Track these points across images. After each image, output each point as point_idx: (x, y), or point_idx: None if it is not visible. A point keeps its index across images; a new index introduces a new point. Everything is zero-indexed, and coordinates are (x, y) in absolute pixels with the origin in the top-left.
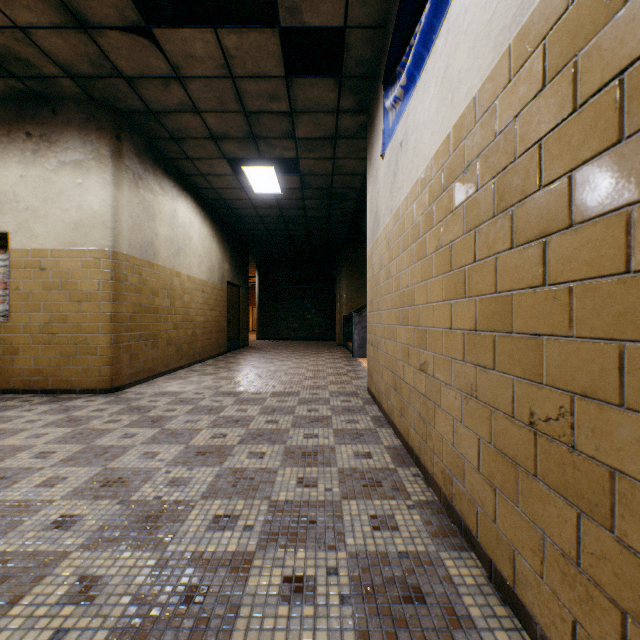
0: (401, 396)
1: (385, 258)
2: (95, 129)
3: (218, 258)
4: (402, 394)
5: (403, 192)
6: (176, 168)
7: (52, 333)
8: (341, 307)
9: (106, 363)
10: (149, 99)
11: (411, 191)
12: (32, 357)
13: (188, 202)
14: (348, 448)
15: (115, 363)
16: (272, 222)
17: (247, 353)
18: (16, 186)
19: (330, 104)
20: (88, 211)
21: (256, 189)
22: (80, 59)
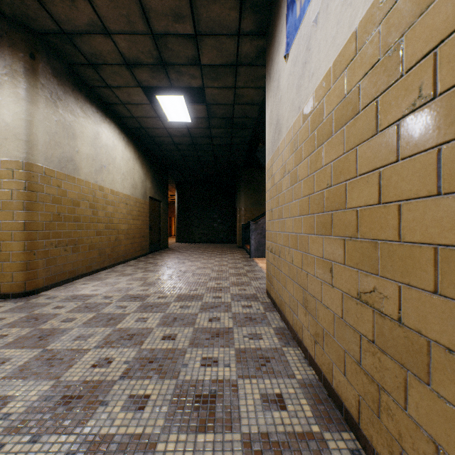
0: (316, 319)
1: (289, 163)
2: (8, 46)
3: (141, 177)
4: (318, 317)
5: (320, 73)
6: (99, 96)
7: None
8: (240, 217)
9: (19, 269)
10: (59, 17)
11: (337, 60)
12: None
13: (111, 128)
14: (254, 386)
15: (29, 268)
16: (185, 149)
17: (165, 254)
18: None
19: (232, 25)
20: (1, 124)
21: (170, 118)
22: None
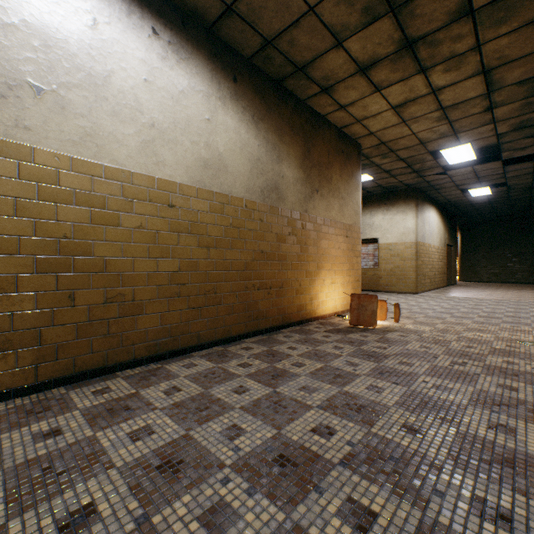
0: None
1: None
2: (409, 198)
3: (442, 232)
4: None
5: None
6: (429, 197)
7: (393, 272)
8: None
9: (413, 283)
10: (432, 183)
11: None
12: (386, 280)
13: (432, 209)
14: None
15: (416, 283)
16: (479, 205)
17: (460, 287)
18: (380, 222)
19: (528, 166)
20: (407, 228)
21: (473, 195)
22: (413, 182)
